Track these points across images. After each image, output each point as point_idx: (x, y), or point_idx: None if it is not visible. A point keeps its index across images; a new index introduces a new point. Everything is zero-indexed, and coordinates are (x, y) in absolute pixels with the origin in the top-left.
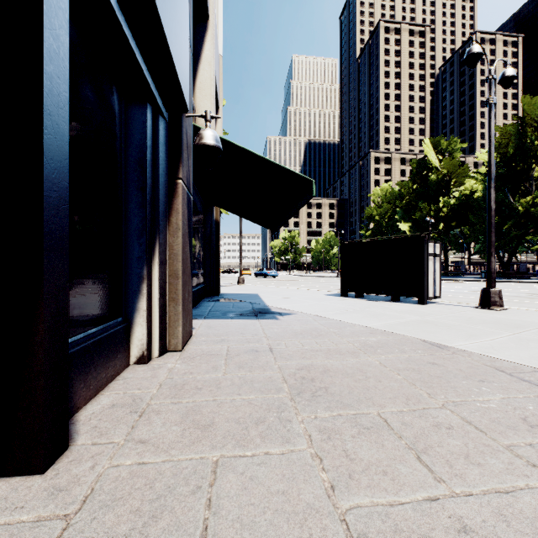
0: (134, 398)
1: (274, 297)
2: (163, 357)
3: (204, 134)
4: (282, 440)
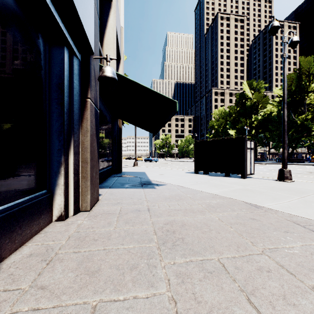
0: (47, 248)
1: (154, 174)
2: (76, 216)
3: (105, 70)
4: (148, 285)
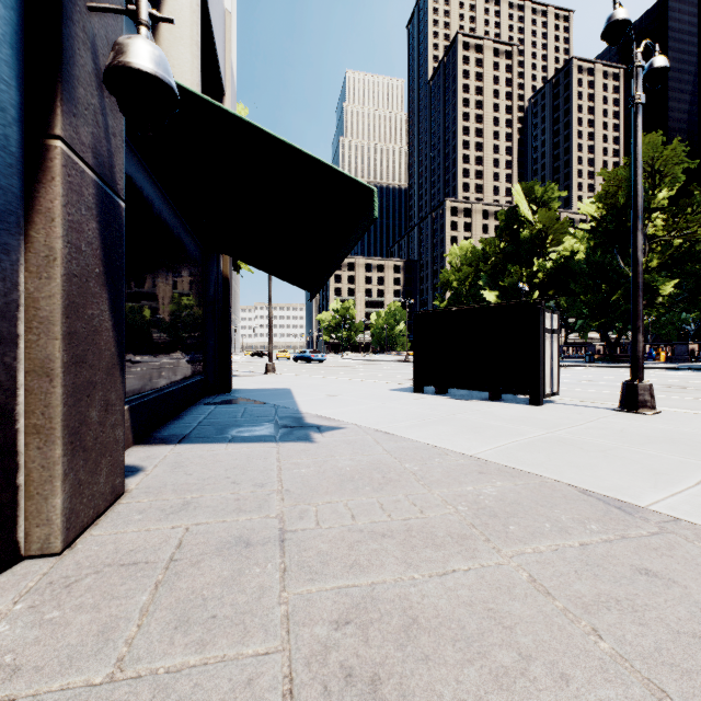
0: None
1: (315, 394)
2: None
3: (127, 45)
4: None
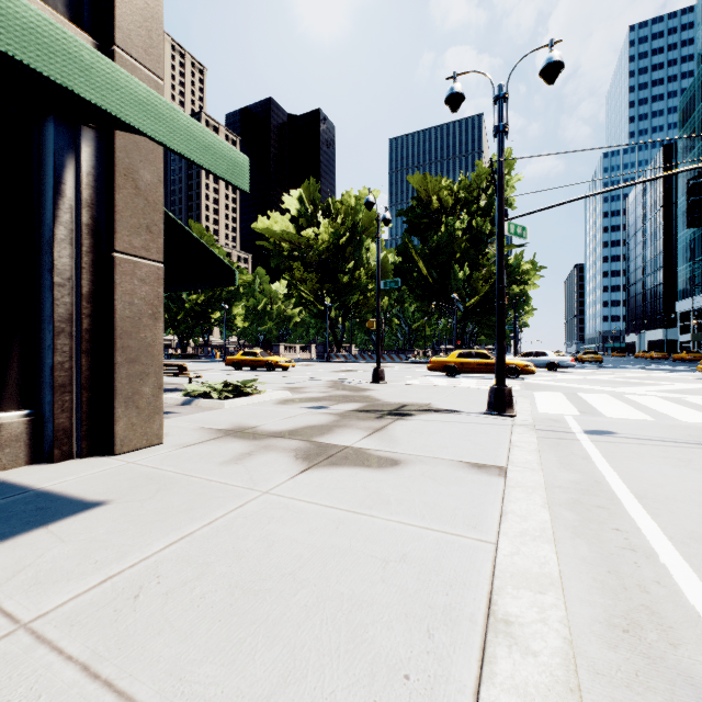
0: None
1: None
2: None
3: None
4: None
